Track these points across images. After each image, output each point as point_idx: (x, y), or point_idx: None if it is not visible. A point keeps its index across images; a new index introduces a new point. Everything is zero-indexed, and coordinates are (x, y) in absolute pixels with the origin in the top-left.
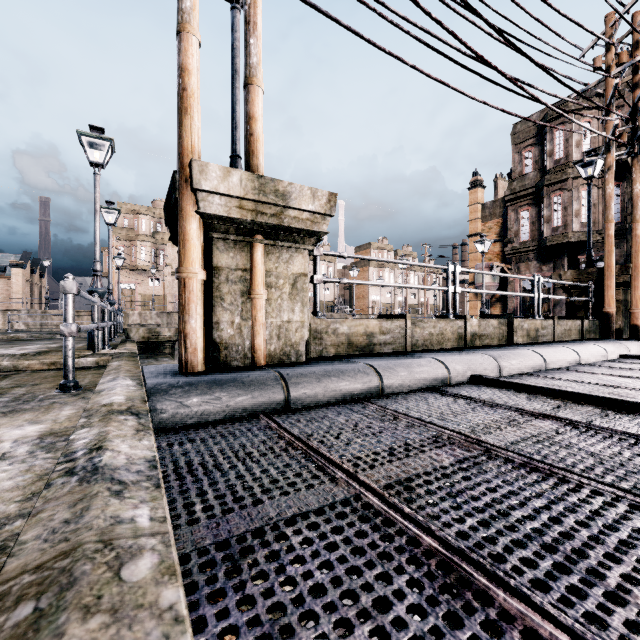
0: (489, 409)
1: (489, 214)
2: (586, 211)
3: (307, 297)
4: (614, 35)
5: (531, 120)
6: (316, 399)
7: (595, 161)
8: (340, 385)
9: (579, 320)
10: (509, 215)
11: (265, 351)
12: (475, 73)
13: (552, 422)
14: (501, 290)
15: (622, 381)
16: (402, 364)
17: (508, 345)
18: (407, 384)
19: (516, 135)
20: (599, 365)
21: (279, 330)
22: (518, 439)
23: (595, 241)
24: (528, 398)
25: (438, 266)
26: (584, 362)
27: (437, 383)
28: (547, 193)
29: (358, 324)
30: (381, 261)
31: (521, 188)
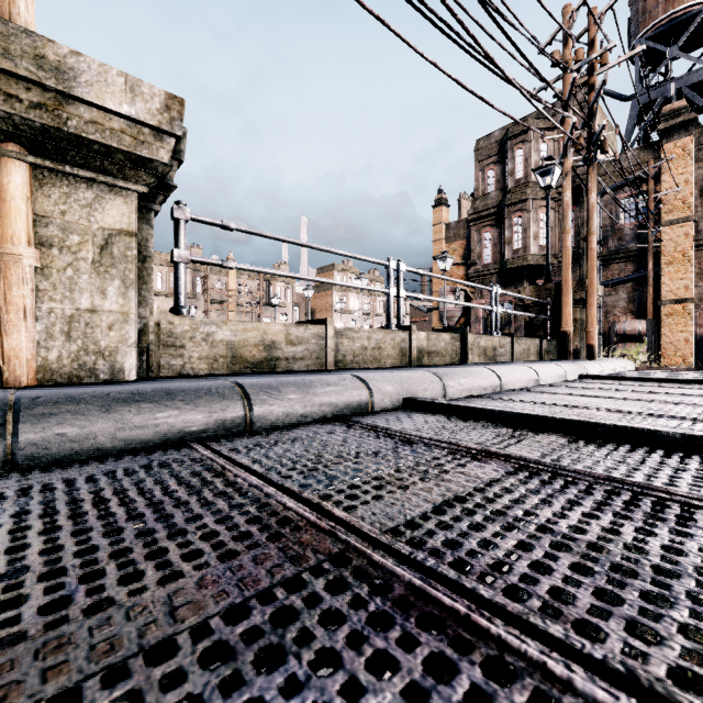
0: (406, 447)
1: (453, 235)
2: (544, 234)
3: (135, 272)
4: (571, 29)
5: (488, 102)
6: (93, 445)
7: (553, 170)
8: (157, 417)
9: (538, 339)
10: (472, 236)
11: (34, 361)
12: (420, 12)
13: (498, 465)
14: (465, 316)
15: (586, 401)
16: (296, 382)
17: (461, 364)
18: (298, 412)
19: (479, 151)
20: (559, 385)
21: (70, 324)
22: (428, 510)
23: (552, 265)
24: (472, 427)
25: (376, 260)
26: (543, 383)
27: (351, 410)
28: (508, 213)
29: (250, 328)
30: (292, 243)
31: (484, 207)
